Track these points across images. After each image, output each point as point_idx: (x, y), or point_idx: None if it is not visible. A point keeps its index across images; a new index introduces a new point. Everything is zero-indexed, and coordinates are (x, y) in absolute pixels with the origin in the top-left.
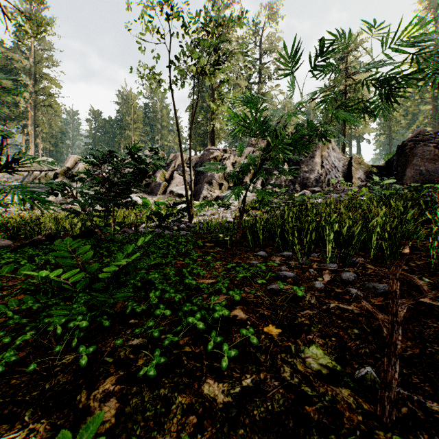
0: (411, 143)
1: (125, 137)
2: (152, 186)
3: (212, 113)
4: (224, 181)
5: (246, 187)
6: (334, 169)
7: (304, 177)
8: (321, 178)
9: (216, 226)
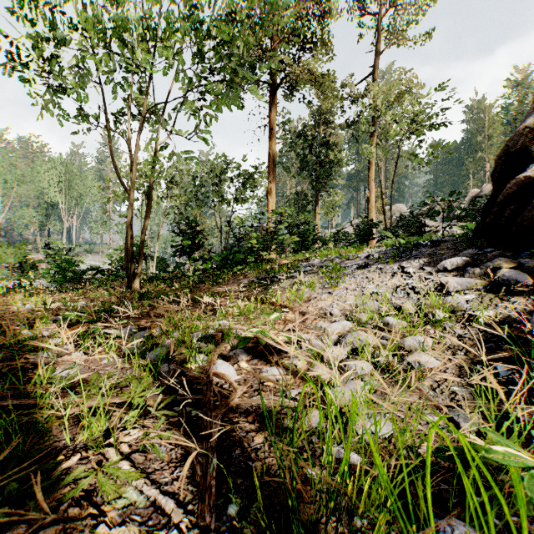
0: None
1: (475, 161)
2: None
3: None
4: None
5: None
6: None
7: None
8: None
9: None
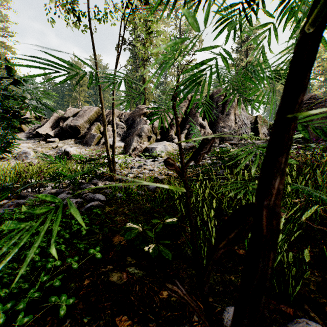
0: (306, 105)
1: (72, 98)
2: (87, 138)
3: (143, 79)
4: (152, 134)
5: (172, 140)
6: (244, 126)
7: (221, 131)
8: (236, 132)
9: (138, 192)
